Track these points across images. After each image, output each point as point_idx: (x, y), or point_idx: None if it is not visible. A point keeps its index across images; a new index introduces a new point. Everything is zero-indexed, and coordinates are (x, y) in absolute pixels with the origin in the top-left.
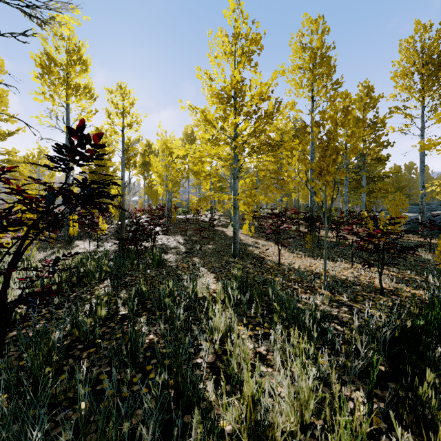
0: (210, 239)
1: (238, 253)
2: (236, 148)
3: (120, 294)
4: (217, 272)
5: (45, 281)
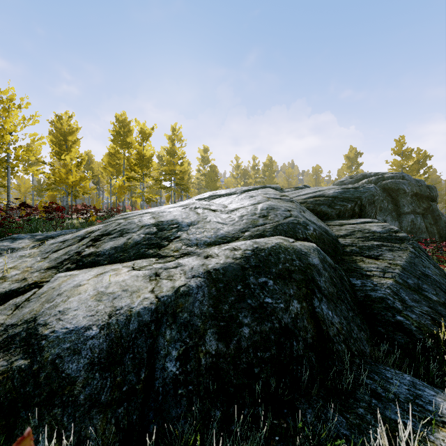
0: None
1: None
2: None
3: None
4: None
5: None
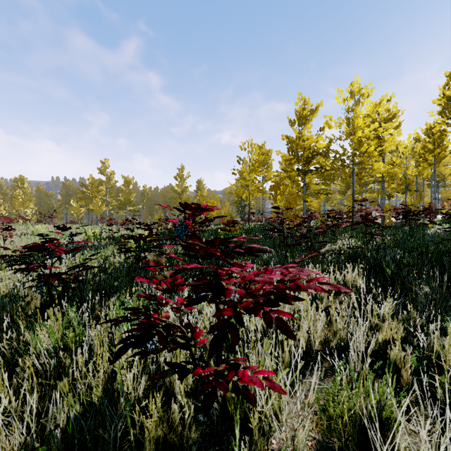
0: None
1: None
2: None
3: None
4: None
5: None
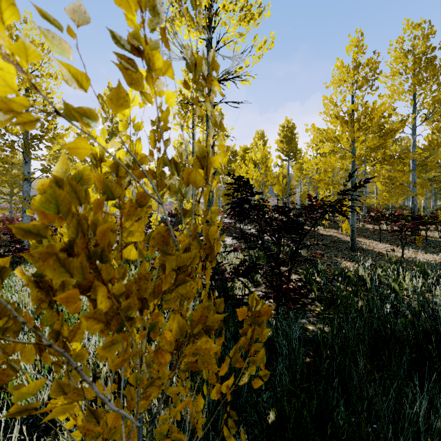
0: (309, 237)
1: (356, 248)
2: (354, 159)
3: (299, 270)
4: (352, 261)
5: (234, 261)
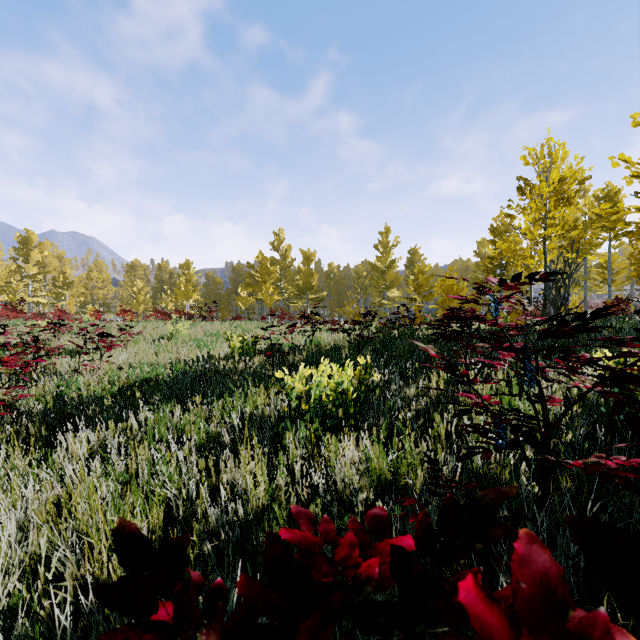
0: None
1: None
2: None
3: None
4: None
5: None
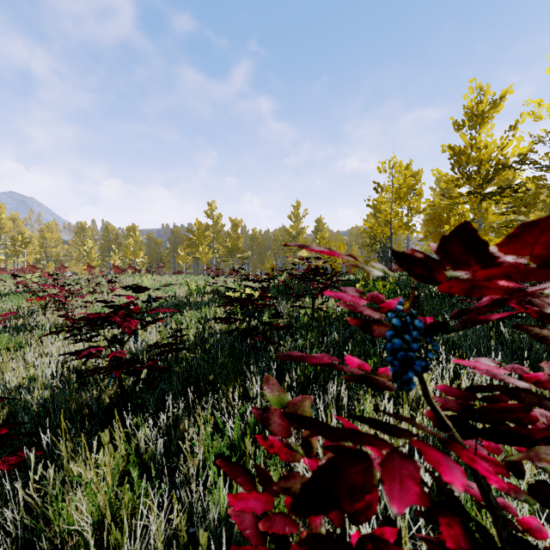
0: None
1: None
2: None
3: None
4: None
5: None
